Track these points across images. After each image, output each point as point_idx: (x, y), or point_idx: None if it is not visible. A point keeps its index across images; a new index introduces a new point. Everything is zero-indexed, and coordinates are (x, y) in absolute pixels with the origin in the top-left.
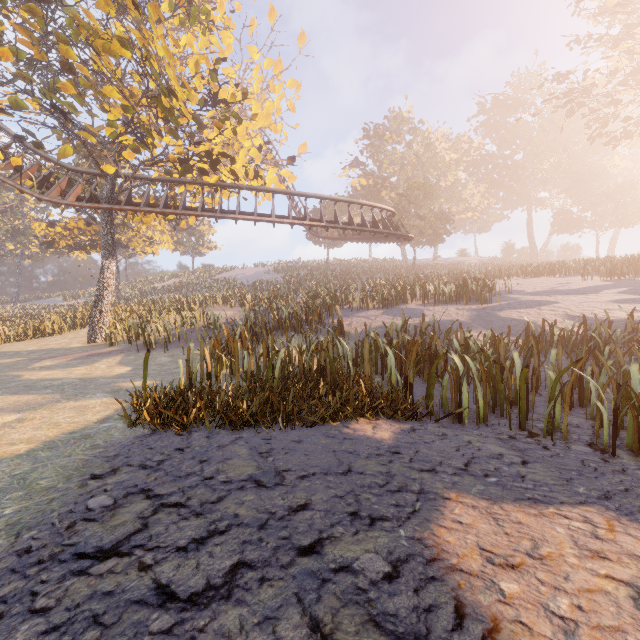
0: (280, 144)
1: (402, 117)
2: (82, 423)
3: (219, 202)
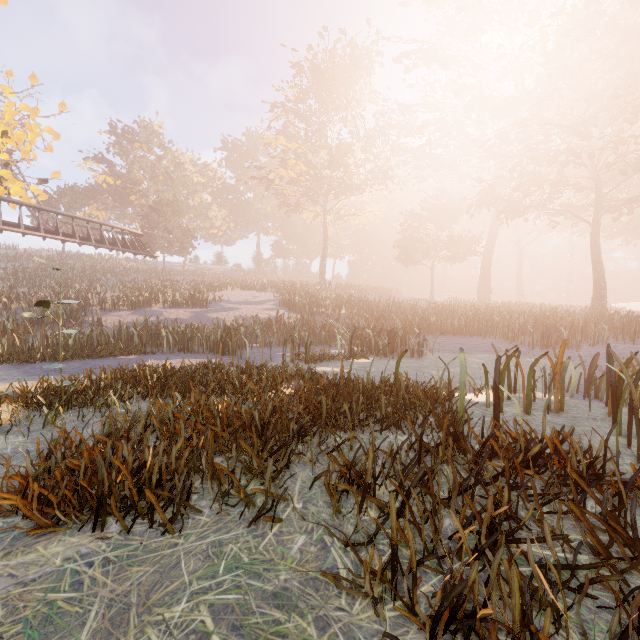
0: (28, 162)
1: (153, 129)
2: None
3: None
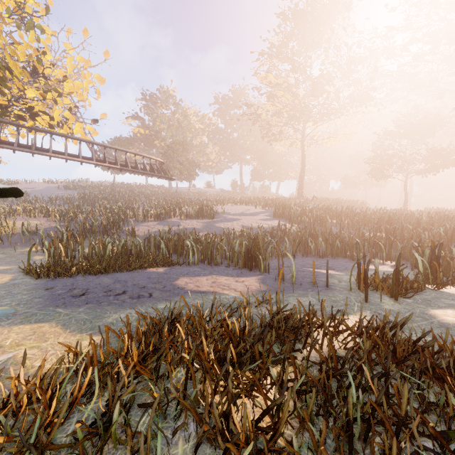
0: (85, 108)
1: (169, 93)
2: (1, 282)
3: (34, 141)
